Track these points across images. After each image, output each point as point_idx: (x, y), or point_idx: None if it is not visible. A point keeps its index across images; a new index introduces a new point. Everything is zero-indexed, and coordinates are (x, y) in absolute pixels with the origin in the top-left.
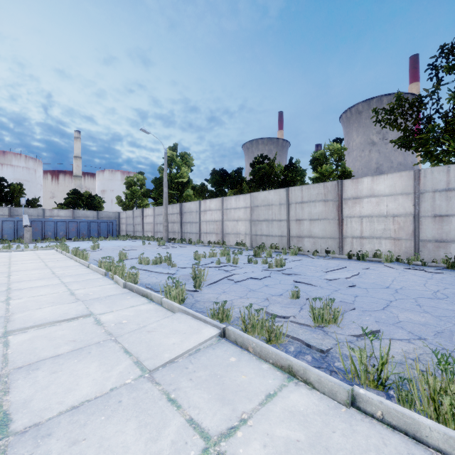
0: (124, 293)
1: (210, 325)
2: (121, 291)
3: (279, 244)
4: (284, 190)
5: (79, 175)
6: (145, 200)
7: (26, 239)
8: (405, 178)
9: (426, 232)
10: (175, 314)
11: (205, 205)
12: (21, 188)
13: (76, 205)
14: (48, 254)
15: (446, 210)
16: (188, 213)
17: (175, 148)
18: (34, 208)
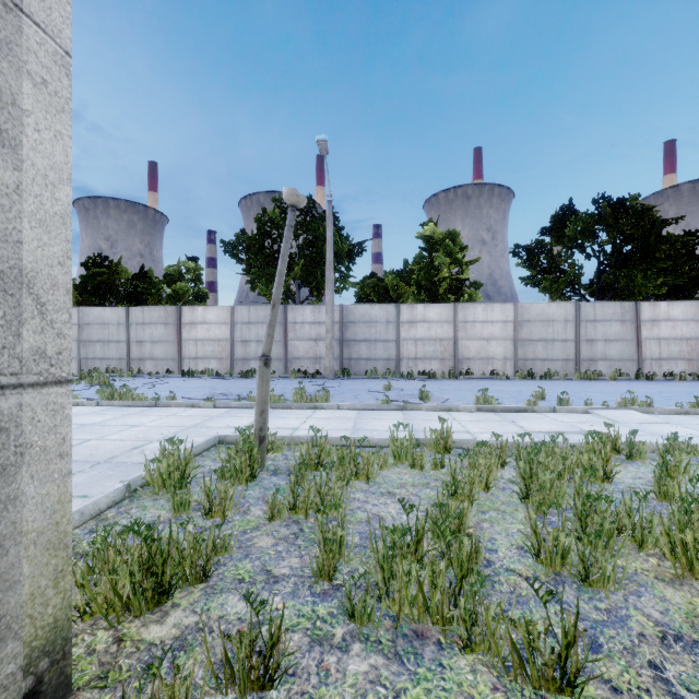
0: None
1: None
2: None
3: (117, 368)
4: (124, 308)
5: None
6: None
7: None
8: (226, 311)
9: (238, 353)
10: None
11: None
12: None
13: None
14: None
15: (249, 337)
16: None
17: None
18: None
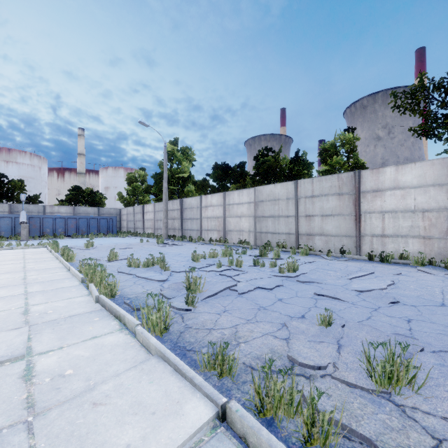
0: (93, 311)
1: (199, 391)
2: (91, 307)
3: (286, 243)
4: (292, 183)
5: (83, 172)
6: (146, 196)
7: (23, 236)
8: (438, 167)
9: None
10: (149, 360)
11: (206, 200)
12: (22, 185)
13: (77, 202)
14: (36, 253)
15: None
16: (189, 209)
17: (176, 143)
18: (34, 205)
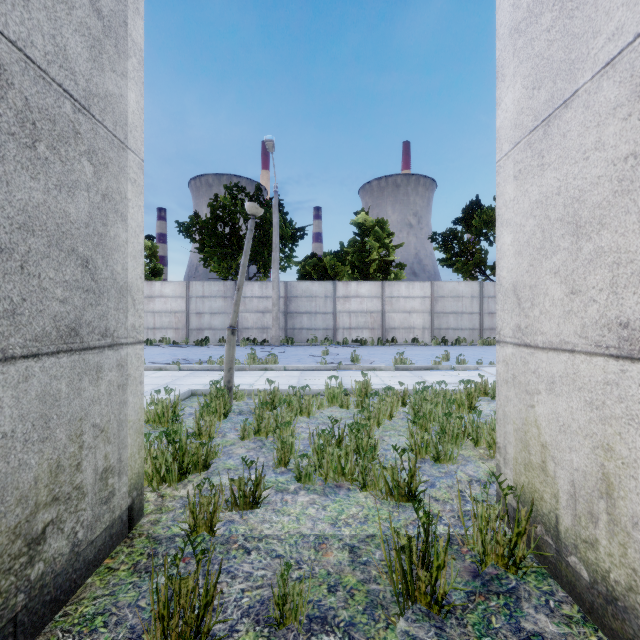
0: None
1: None
2: None
3: None
4: None
5: None
6: None
7: None
8: (182, 286)
9: (193, 323)
10: None
11: None
12: None
13: None
14: None
15: (203, 310)
16: None
17: None
18: None
